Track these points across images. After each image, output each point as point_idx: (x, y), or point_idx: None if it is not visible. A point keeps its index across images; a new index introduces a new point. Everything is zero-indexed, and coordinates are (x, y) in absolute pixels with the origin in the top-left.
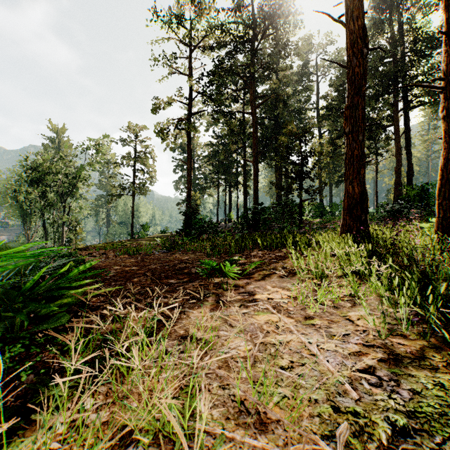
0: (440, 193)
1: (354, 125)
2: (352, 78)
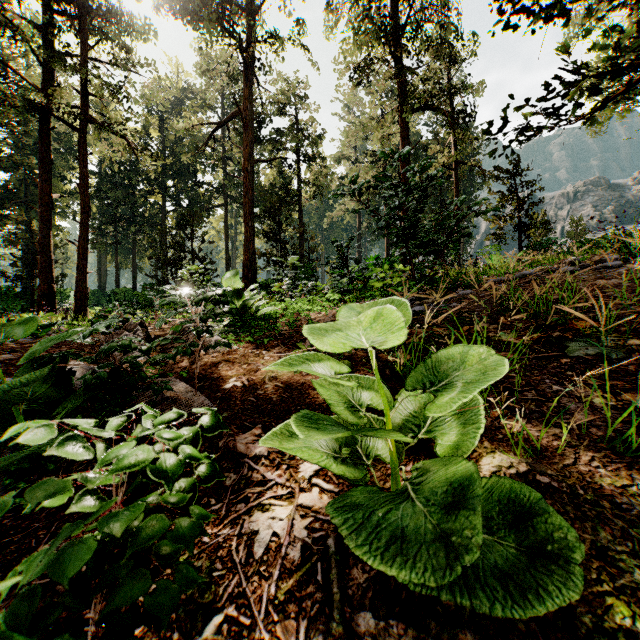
0: (75, 294)
1: (44, 248)
2: (42, 218)
